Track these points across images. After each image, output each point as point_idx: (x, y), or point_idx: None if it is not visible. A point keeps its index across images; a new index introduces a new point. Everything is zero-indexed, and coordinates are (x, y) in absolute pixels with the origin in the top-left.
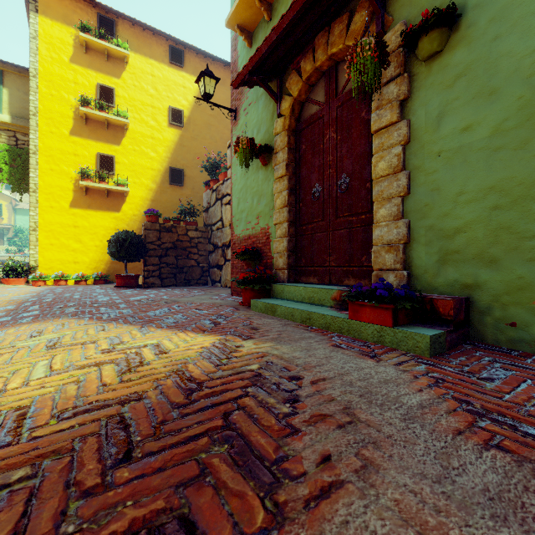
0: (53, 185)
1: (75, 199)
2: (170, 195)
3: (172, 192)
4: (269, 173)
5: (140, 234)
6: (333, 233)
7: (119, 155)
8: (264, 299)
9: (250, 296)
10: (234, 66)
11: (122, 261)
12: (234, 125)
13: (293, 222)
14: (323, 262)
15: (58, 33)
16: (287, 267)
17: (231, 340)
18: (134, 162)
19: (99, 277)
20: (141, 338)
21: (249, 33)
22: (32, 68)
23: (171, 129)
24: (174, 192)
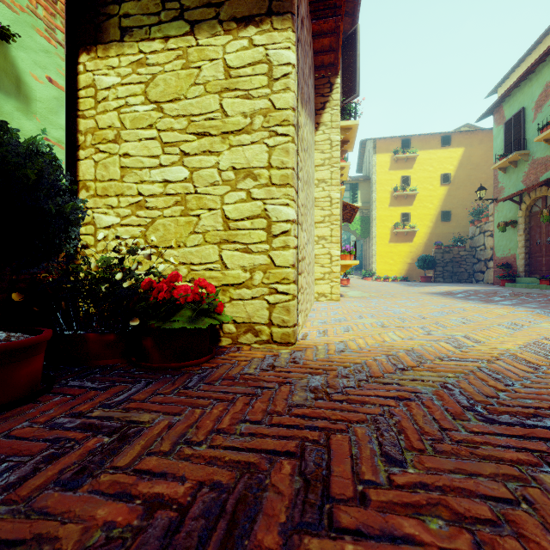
0: (382, 233)
1: (391, 238)
2: (441, 228)
3: (442, 226)
4: (515, 231)
5: (423, 254)
6: (544, 258)
7: (411, 211)
8: (511, 283)
9: (505, 282)
10: (495, 177)
11: (423, 269)
12: (495, 205)
13: (527, 253)
14: (541, 269)
15: (383, 159)
16: (524, 271)
17: (498, 288)
18: (419, 213)
19: (403, 278)
20: (472, 287)
21: (504, 168)
22: (373, 181)
23: (442, 187)
24: (444, 226)
